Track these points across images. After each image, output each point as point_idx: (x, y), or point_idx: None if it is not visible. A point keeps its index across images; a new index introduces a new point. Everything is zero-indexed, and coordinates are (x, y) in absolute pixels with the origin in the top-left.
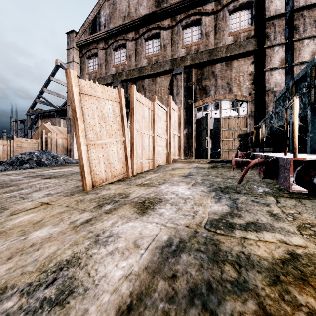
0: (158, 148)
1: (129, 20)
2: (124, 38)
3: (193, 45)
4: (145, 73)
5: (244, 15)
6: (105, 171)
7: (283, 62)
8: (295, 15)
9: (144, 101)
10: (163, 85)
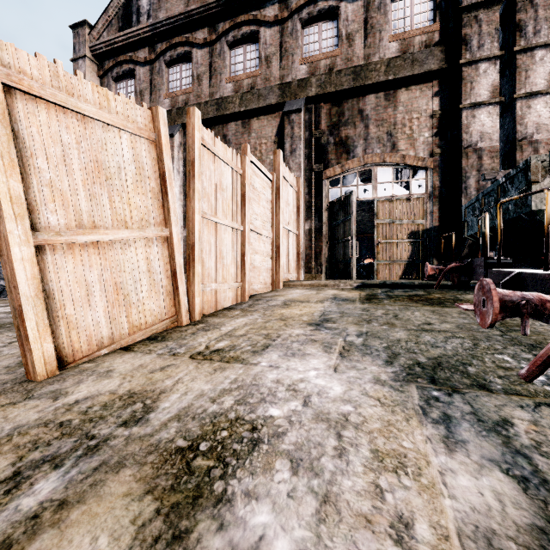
0: (253, 258)
1: (197, 5)
2: (188, 40)
3: (323, 58)
4: (229, 111)
5: (419, 2)
6: (110, 317)
7: (495, 93)
8: (518, 2)
9: (221, 152)
10: (264, 135)
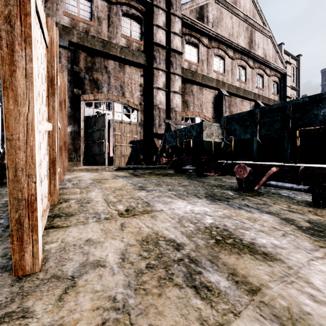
0: None
1: None
2: None
3: (82, 21)
4: None
5: (135, 25)
6: None
7: (164, 86)
8: (171, 53)
9: None
10: None
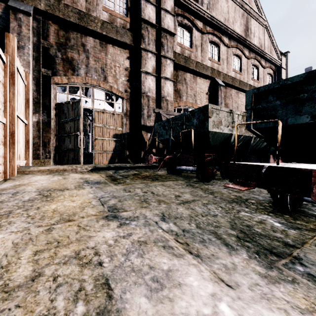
0: None
1: None
2: None
3: None
4: None
5: None
6: None
7: (154, 71)
8: (162, 33)
9: None
10: None
